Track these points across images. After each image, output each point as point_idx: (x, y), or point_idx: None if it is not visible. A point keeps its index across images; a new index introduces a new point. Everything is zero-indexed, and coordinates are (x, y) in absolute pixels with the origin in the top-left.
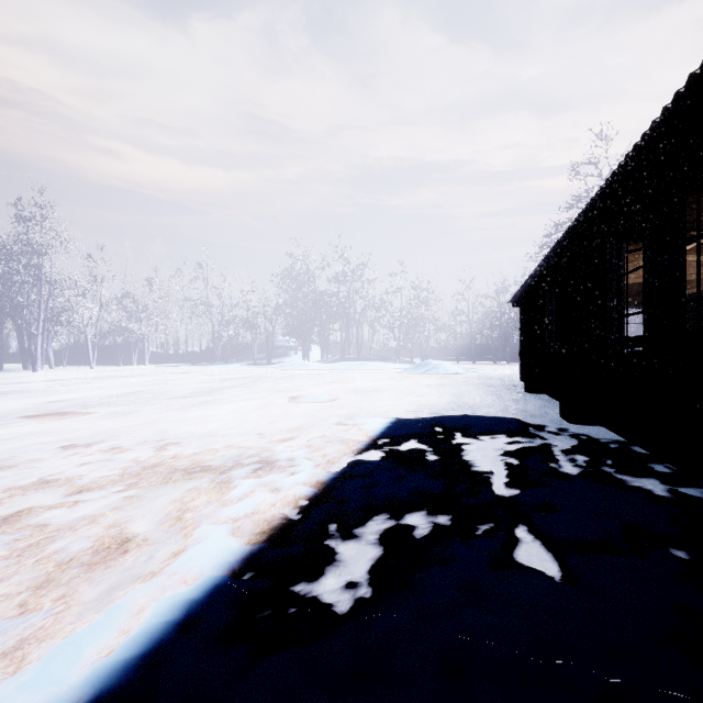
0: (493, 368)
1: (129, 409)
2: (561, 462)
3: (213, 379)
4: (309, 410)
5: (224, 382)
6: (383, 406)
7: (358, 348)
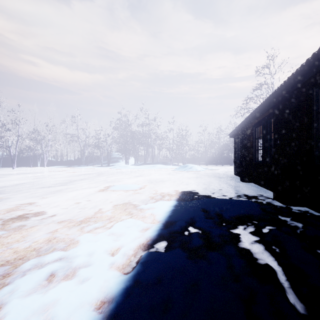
0: (217, 168)
1: (5, 196)
2: (315, 250)
3: (75, 174)
4: (121, 195)
5: (80, 176)
6: (167, 192)
7: (152, 158)
